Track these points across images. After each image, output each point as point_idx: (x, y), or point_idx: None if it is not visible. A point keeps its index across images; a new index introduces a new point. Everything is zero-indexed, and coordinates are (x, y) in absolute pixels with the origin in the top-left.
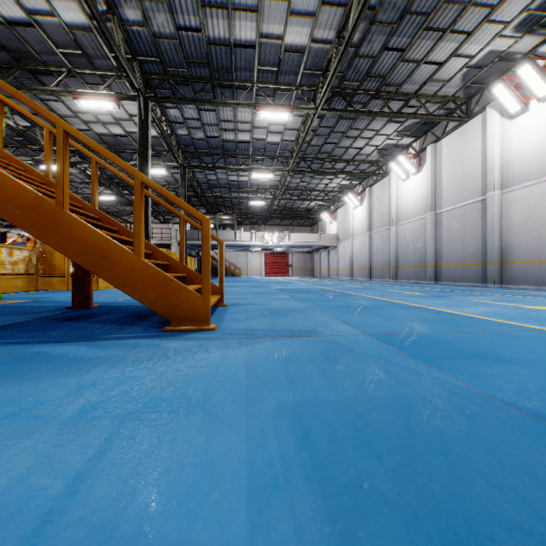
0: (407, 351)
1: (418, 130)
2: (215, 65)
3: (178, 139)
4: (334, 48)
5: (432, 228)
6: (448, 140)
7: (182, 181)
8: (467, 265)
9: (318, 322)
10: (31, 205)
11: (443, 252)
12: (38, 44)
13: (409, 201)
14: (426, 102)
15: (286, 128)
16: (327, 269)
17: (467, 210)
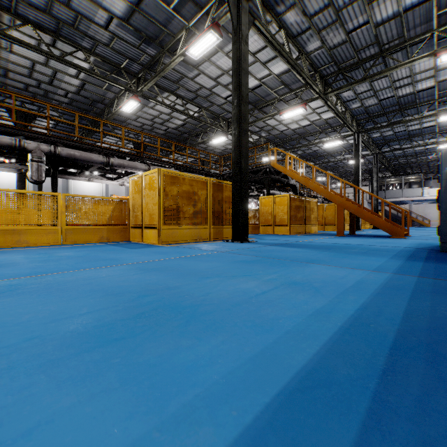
0: None
1: None
2: (402, 103)
3: (372, 139)
4: None
5: None
6: None
7: (374, 163)
8: None
9: None
10: (355, 209)
11: None
12: (310, 128)
13: None
14: None
15: None
16: None
17: None
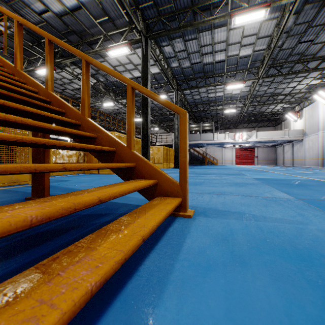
0: None
1: None
2: None
3: (173, 71)
4: None
5: None
6: None
7: (175, 100)
8: None
9: None
10: None
11: None
12: (87, 22)
13: None
14: None
15: (258, 37)
16: (291, 159)
17: None
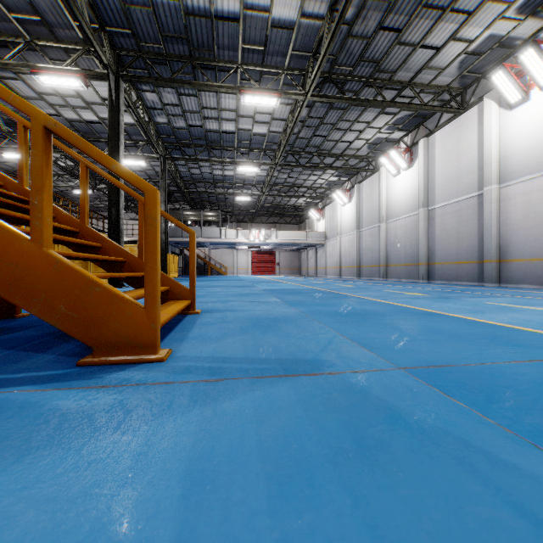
0: (498, 415)
1: (410, 123)
2: (195, 41)
3: (157, 128)
4: (326, 24)
5: (424, 225)
6: (441, 133)
7: (162, 173)
8: (462, 263)
9: (320, 342)
10: None
11: (436, 249)
12: None
13: (400, 197)
14: (420, 92)
15: (273, 118)
16: (314, 267)
17: (462, 206)
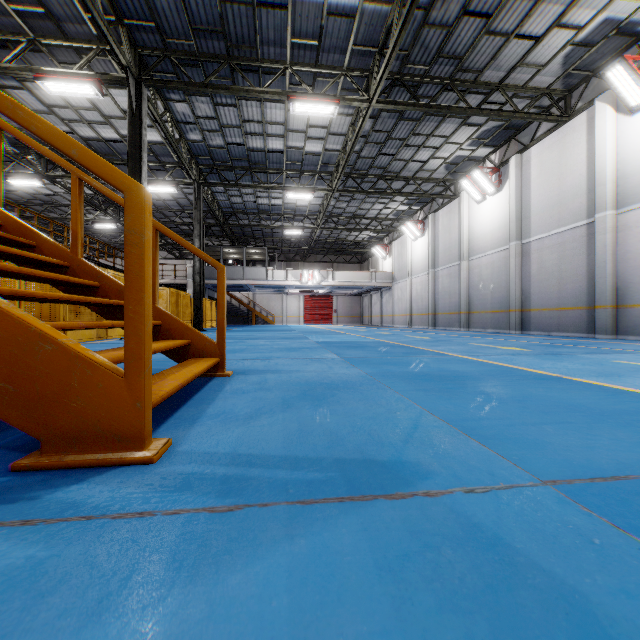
0: None
1: (498, 136)
2: (233, 36)
3: (190, 147)
4: (397, 9)
5: (517, 262)
6: (539, 148)
7: (196, 202)
8: (566, 310)
9: (400, 426)
10: None
11: (532, 292)
12: None
13: (486, 229)
14: (513, 97)
15: (329, 132)
16: (379, 315)
17: (566, 238)
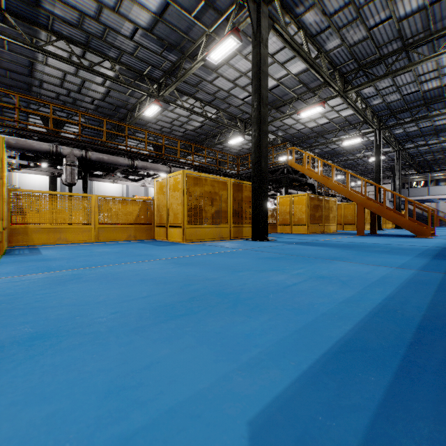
0: None
1: None
2: (428, 97)
3: (395, 135)
4: None
5: None
6: None
7: (396, 161)
8: None
9: None
10: (377, 208)
11: None
12: (329, 126)
13: None
14: None
15: None
16: None
17: None
